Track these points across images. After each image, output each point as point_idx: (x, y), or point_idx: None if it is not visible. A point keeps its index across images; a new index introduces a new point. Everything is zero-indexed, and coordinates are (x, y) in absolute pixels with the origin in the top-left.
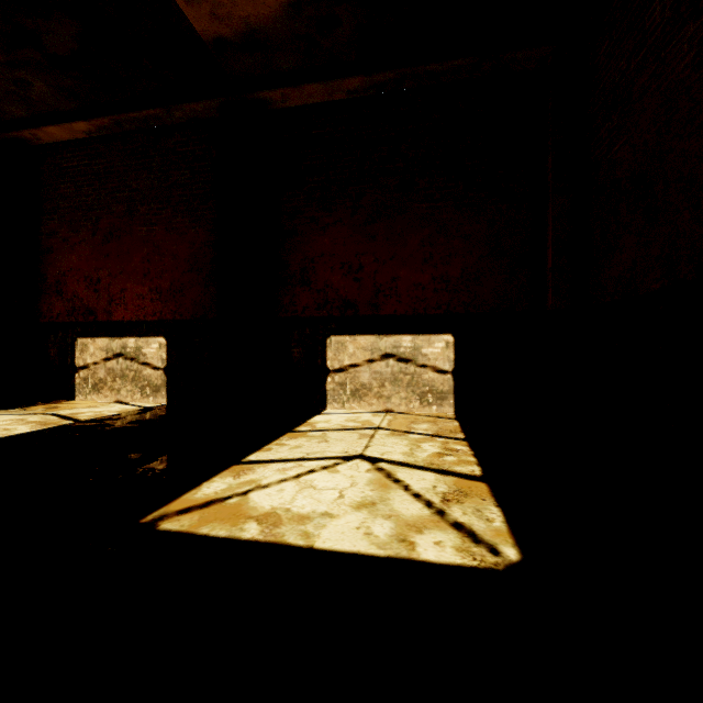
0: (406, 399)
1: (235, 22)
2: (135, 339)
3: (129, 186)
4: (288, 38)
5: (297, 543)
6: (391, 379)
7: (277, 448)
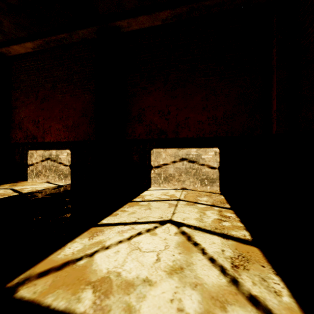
0: (193, 182)
1: None
2: (56, 151)
3: (52, 74)
4: None
5: None
6: (185, 171)
7: (121, 214)
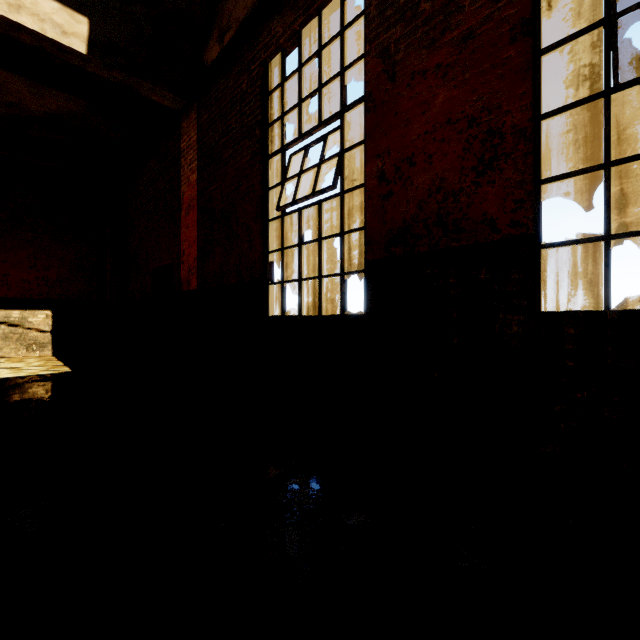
0: (16, 349)
1: None
2: None
3: None
4: None
5: None
6: (3, 337)
7: None
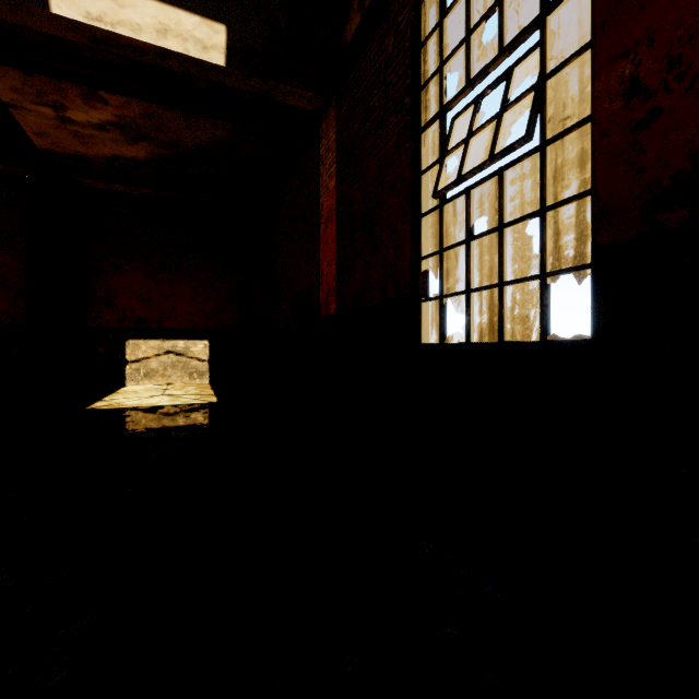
0: (181, 376)
1: (69, 150)
2: None
3: None
4: (105, 164)
5: (152, 405)
6: (172, 365)
7: (115, 397)
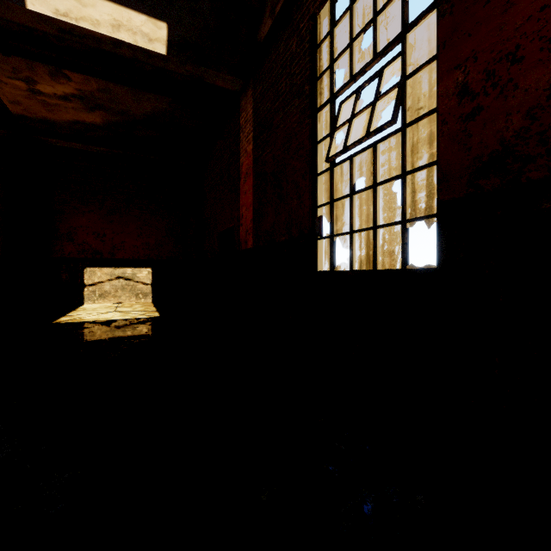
0: (129, 297)
1: (38, 115)
2: None
3: None
4: (68, 127)
5: (107, 320)
6: (121, 288)
7: (76, 313)
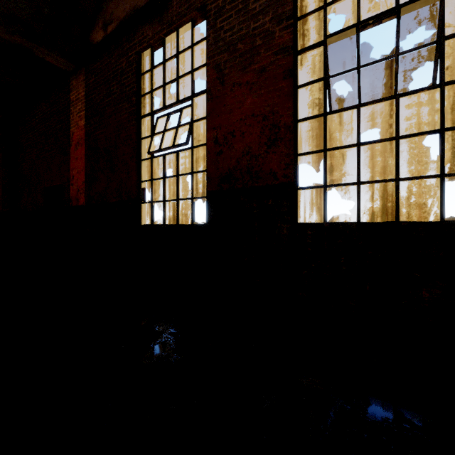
0: None
1: None
2: None
3: None
4: None
5: None
6: None
7: None
